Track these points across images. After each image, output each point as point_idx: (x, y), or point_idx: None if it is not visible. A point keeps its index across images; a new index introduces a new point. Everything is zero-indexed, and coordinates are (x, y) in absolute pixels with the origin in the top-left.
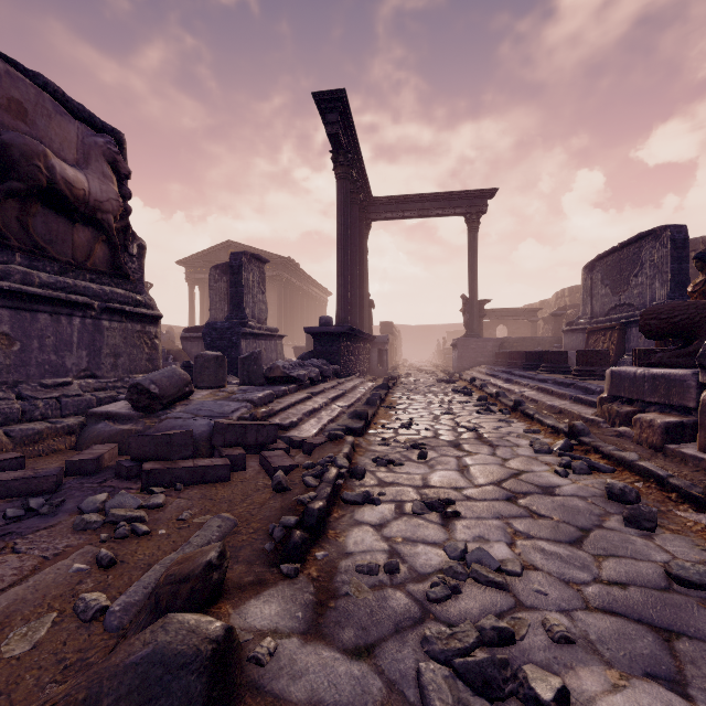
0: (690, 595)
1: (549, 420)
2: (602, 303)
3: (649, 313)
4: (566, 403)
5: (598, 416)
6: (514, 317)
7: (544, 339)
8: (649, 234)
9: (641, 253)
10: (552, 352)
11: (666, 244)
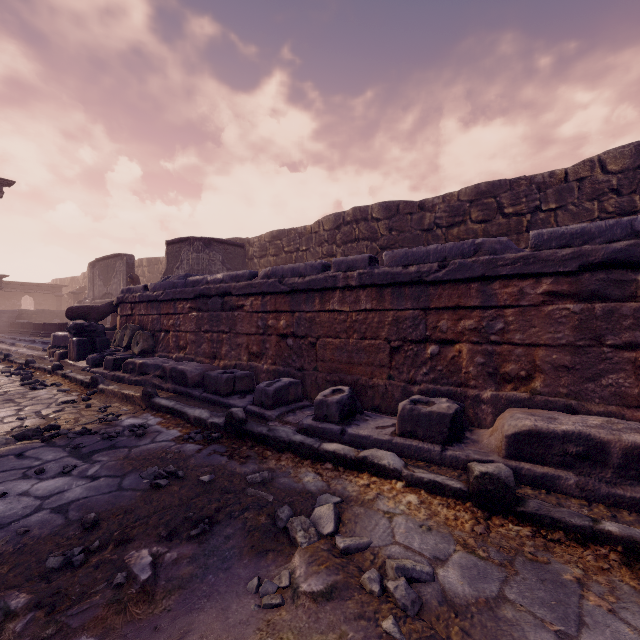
0: (23, 386)
1: (21, 361)
2: (99, 291)
3: (69, 309)
4: (39, 352)
5: (47, 355)
6: (39, 291)
7: (62, 312)
8: (119, 255)
9: (117, 265)
10: (48, 324)
11: (125, 264)
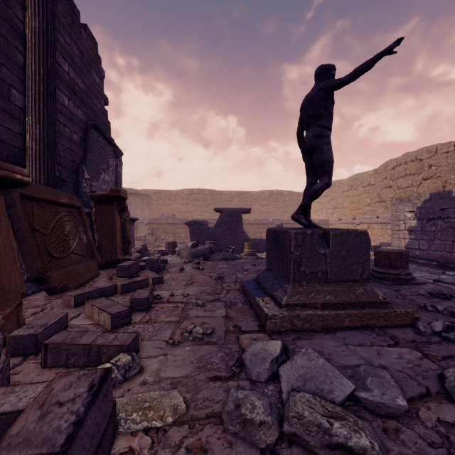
0: None
1: None
2: None
3: None
4: None
5: None
6: None
7: None
8: None
9: None
10: None
11: None
